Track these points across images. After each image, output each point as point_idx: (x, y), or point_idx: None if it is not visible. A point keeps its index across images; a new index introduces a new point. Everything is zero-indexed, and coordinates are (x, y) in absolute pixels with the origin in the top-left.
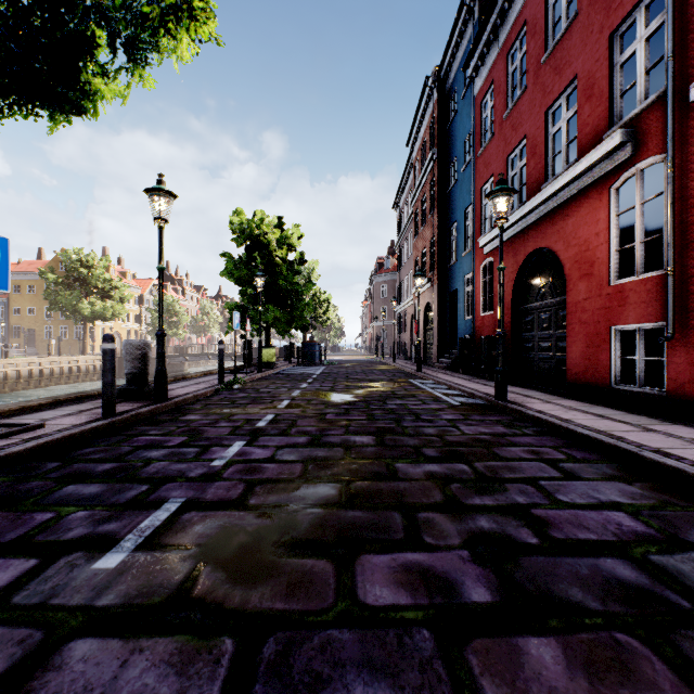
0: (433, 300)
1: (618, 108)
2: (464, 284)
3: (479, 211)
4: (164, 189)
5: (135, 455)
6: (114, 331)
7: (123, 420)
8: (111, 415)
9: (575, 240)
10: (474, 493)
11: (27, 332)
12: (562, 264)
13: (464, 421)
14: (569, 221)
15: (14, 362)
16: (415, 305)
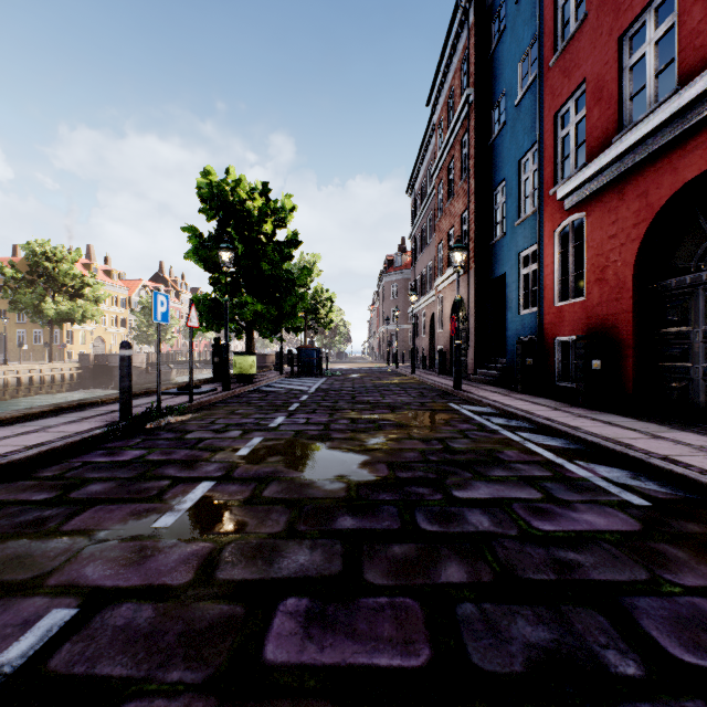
0: (467, 291)
1: None
2: (519, 265)
3: (553, 149)
4: None
5: None
6: (96, 336)
7: None
8: None
9: None
10: None
11: None
12: None
13: None
14: None
15: None
16: (438, 301)
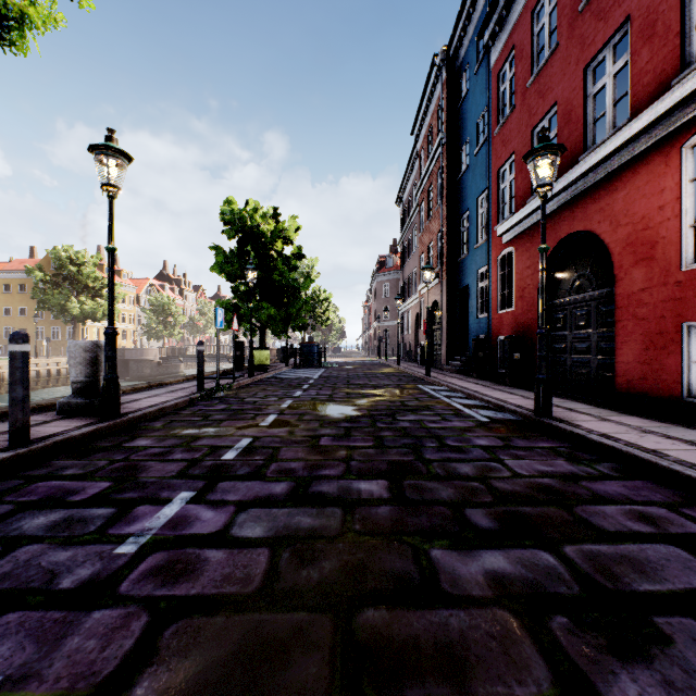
0: (441, 298)
1: (693, 45)
2: (477, 279)
3: (496, 196)
4: (113, 146)
5: (2, 527)
6: None
7: (37, 450)
8: (21, 444)
9: (627, 217)
10: (609, 655)
11: None
12: (608, 248)
13: (506, 449)
14: (619, 195)
15: None
16: (421, 303)
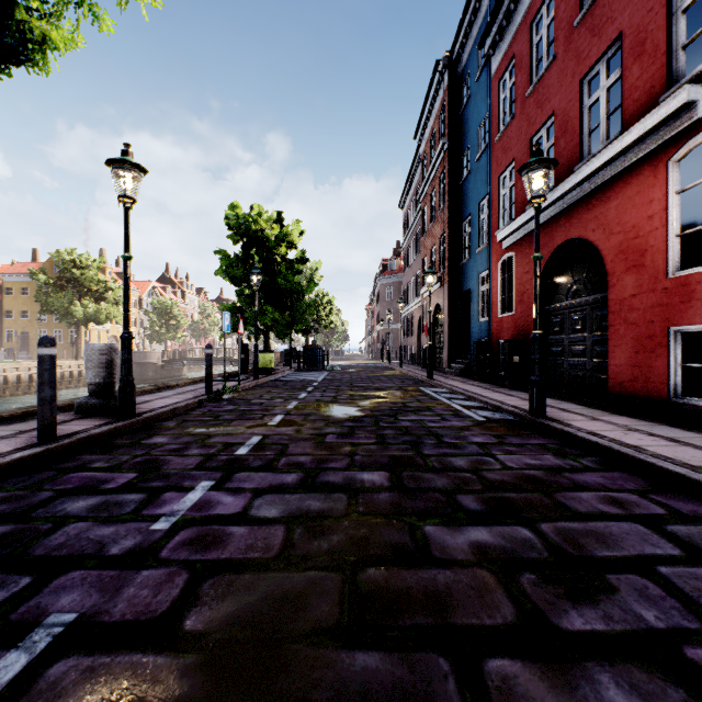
0: (443, 301)
1: (679, 64)
2: (479, 283)
3: (497, 202)
4: (129, 160)
5: (48, 509)
6: (111, 334)
7: (64, 446)
8: (49, 440)
9: (619, 226)
10: (564, 600)
11: (20, 335)
12: (601, 255)
13: (500, 446)
14: (612, 205)
15: (1, 367)
16: (424, 307)
